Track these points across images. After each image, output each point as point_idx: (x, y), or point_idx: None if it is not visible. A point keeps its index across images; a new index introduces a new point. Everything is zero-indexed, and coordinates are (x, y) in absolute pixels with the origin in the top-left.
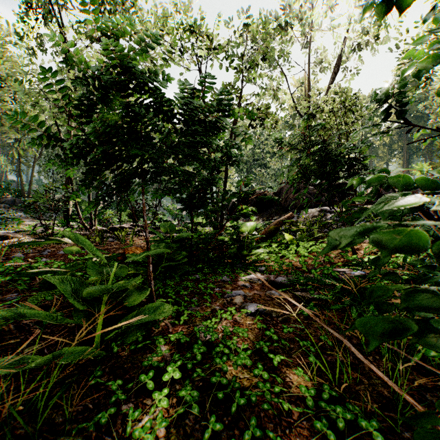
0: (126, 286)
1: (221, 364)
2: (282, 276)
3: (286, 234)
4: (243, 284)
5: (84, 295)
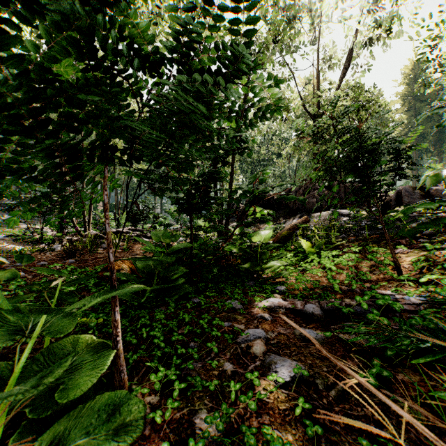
0: None
1: None
2: (313, 303)
3: (304, 241)
4: (260, 315)
5: None
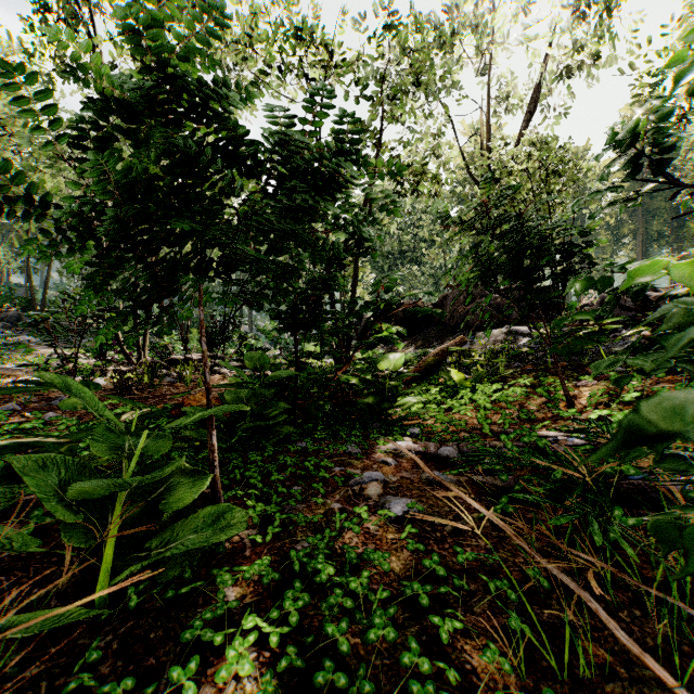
0: (159, 476)
1: (336, 636)
2: (450, 445)
3: (454, 371)
4: (382, 459)
5: (70, 499)
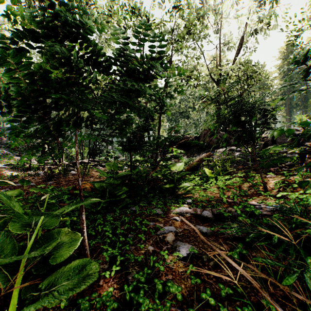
0: None
1: None
2: (208, 210)
3: (206, 169)
4: (173, 217)
5: None
